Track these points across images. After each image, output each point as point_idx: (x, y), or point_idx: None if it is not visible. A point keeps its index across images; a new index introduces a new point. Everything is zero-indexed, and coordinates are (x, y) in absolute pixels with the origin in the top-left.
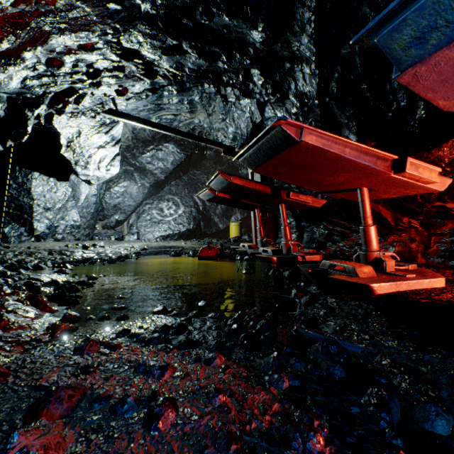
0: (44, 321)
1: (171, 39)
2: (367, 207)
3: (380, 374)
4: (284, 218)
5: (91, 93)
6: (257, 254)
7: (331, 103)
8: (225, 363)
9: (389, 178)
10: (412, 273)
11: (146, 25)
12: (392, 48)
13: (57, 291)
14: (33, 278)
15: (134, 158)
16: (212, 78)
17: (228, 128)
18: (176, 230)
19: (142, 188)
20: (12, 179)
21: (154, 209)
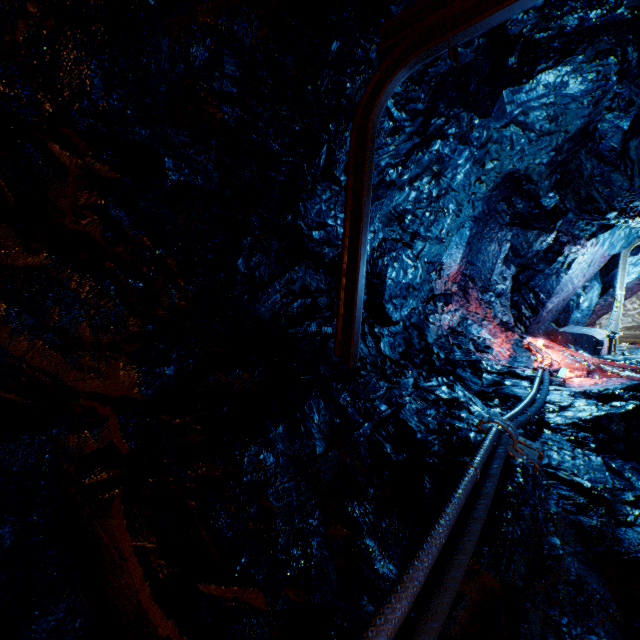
0: None
1: None
2: None
3: None
4: None
5: None
6: None
7: None
8: None
9: None
10: None
11: None
12: None
13: None
14: None
15: None
16: None
17: None
18: None
19: None
20: None
21: None
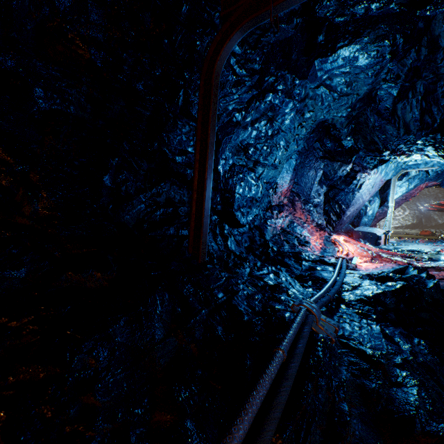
0: None
1: None
2: None
3: None
4: None
5: None
6: None
7: None
8: None
9: None
10: None
11: None
12: None
13: None
14: None
15: None
16: None
17: None
18: (403, 223)
19: None
20: None
21: None
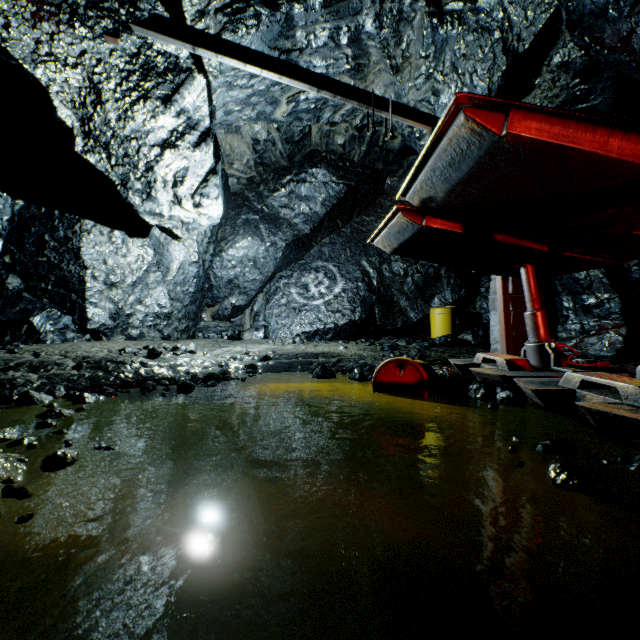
0: None
1: None
2: None
3: None
4: None
5: None
6: (559, 393)
7: None
8: None
9: None
10: None
11: None
12: None
13: None
14: None
15: (260, 200)
16: None
17: (437, 96)
18: (329, 322)
19: (272, 250)
20: (48, 233)
21: (294, 286)
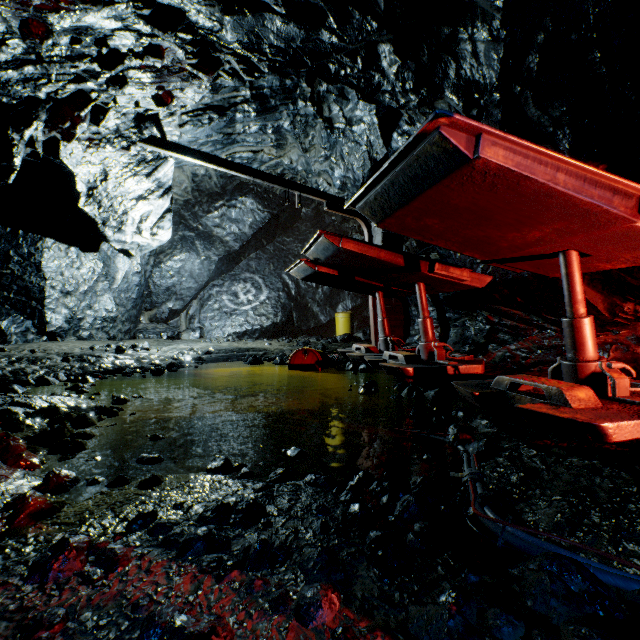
0: (4, 491)
1: None
2: (578, 285)
3: None
4: (422, 306)
5: (113, 101)
6: (380, 362)
7: (525, 96)
8: (342, 617)
9: (629, 230)
10: None
11: None
12: None
13: (50, 428)
14: (19, 402)
15: (195, 219)
16: (310, 66)
17: (333, 171)
18: (256, 324)
19: (207, 263)
20: (13, 249)
21: (225, 294)
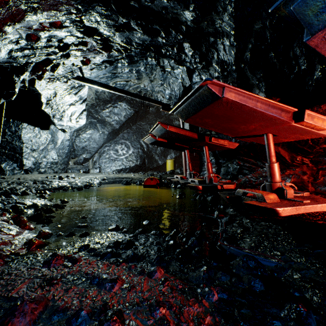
0: (23, 237)
1: (121, 17)
2: (272, 148)
3: (293, 287)
4: (207, 157)
5: (63, 63)
6: (187, 183)
7: (245, 68)
8: (164, 276)
9: (290, 126)
10: (307, 199)
11: (102, 6)
12: (306, 14)
13: (36, 213)
14: (19, 202)
15: (97, 113)
16: (153, 50)
17: (165, 91)
18: (127, 165)
19: (102, 135)
20: (7, 128)
21: (112, 150)
